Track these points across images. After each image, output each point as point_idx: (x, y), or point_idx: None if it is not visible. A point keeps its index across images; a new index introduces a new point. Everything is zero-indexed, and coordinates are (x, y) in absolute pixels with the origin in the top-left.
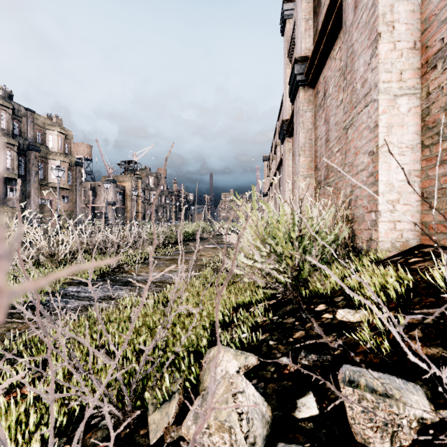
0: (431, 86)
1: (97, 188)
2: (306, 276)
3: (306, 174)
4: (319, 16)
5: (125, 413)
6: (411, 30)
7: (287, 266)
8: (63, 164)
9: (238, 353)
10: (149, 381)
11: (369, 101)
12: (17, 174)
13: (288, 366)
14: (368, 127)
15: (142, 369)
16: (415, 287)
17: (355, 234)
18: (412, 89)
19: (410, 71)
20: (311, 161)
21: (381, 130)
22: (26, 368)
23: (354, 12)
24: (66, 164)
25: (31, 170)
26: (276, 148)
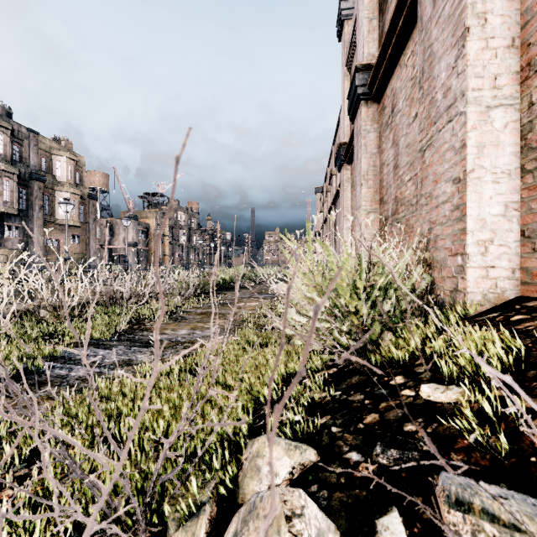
0: (536, 95)
1: (115, 226)
2: (376, 338)
3: (369, 208)
4: (386, 14)
5: (136, 532)
6: (508, 23)
7: (351, 324)
8: (73, 197)
9: (291, 446)
10: (170, 487)
11: (454, 115)
12: (17, 209)
13: (360, 466)
14: (452, 148)
15: (161, 468)
16: (527, 355)
17: (434, 283)
18: (509, 99)
19: (507, 76)
20: (376, 193)
21: (470, 151)
22: (6, 465)
23: (433, 4)
24: (77, 197)
25: (34, 203)
26: (331, 177)
